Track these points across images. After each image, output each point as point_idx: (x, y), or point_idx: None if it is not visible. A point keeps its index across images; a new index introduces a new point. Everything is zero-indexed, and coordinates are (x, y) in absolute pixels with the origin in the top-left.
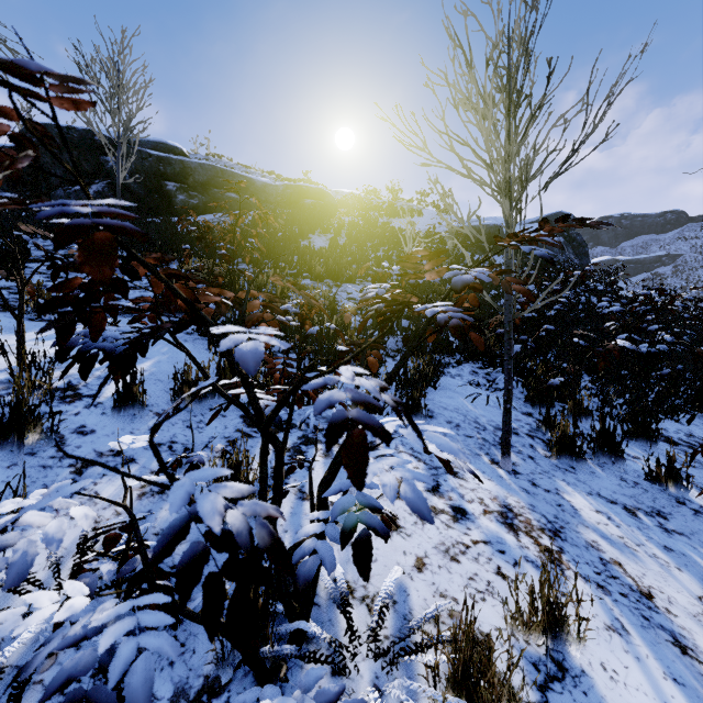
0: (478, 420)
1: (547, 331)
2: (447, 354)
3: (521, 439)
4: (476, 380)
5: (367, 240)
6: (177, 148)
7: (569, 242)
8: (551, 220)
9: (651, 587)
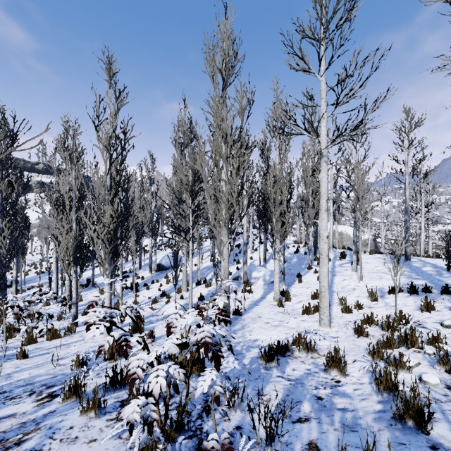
0: None
1: None
2: None
3: None
4: None
5: None
6: None
7: None
8: None
9: (12, 425)
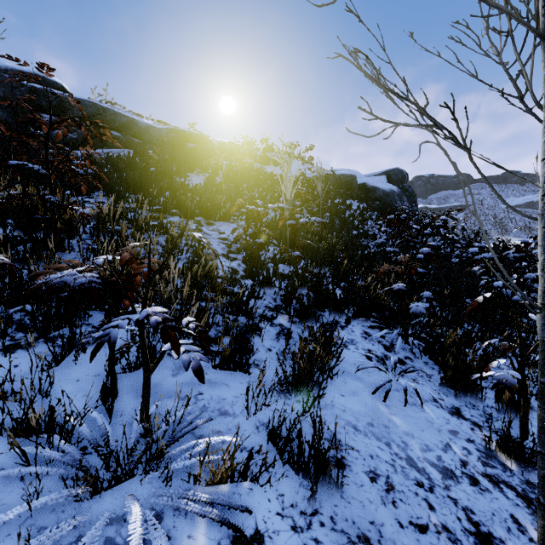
0: (409, 452)
1: (419, 274)
2: (334, 310)
3: (492, 503)
4: (372, 348)
5: (243, 180)
6: (56, 83)
7: (403, 192)
8: (391, 174)
9: None
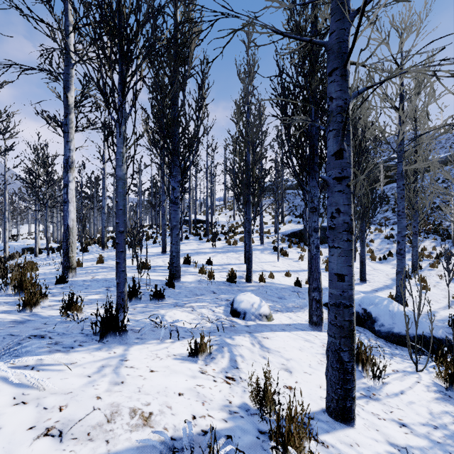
0: None
1: None
2: None
3: None
4: None
5: None
6: (393, 157)
7: None
8: None
9: None
